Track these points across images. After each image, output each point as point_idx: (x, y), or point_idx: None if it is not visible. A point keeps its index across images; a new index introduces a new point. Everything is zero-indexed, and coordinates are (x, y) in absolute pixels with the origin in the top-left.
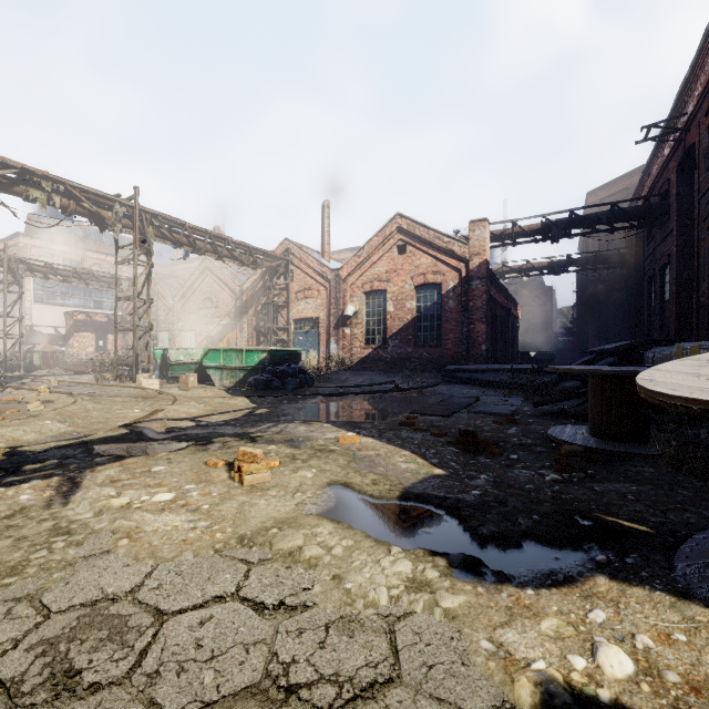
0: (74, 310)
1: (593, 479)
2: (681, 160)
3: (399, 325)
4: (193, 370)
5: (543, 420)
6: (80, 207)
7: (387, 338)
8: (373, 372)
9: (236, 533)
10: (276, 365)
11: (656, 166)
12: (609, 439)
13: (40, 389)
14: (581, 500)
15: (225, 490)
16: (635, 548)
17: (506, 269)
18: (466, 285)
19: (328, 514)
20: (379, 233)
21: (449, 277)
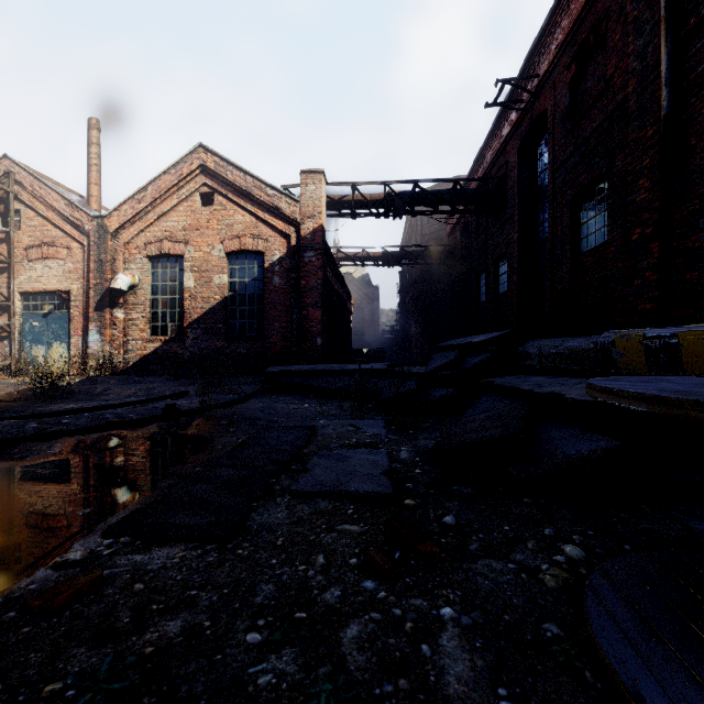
0: None
1: None
2: (525, 136)
3: (203, 307)
4: None
5: (471, 509)
6: None
7: (184, 326)
8: (160, 378)
9: None
10: None
11: (491, 151)
12: None
13: None
14: None
15: None
16: None
17: (342, 256)
18: (297, 256)
19: None
20: (172, 169)
21: (274, 244)
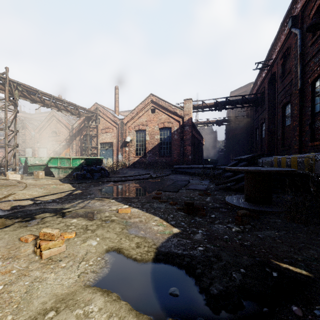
0: None
1: (255, 228)
2: (270, 78)
3: (152, 146)
4: (42, 169)
5: (220, 192)
6: None
7: (146, 152)
8: (139, 169)
9: None
10: (89, 166)
11: (259, 81)
12: (255, 203)
13: None
14: (255, 245)
15: (25, 265)
16: (316, 299)
17: (199, 122)
18: (182, 128)
19: (102, 282)
20: (142, 102)
21: (174, 124)
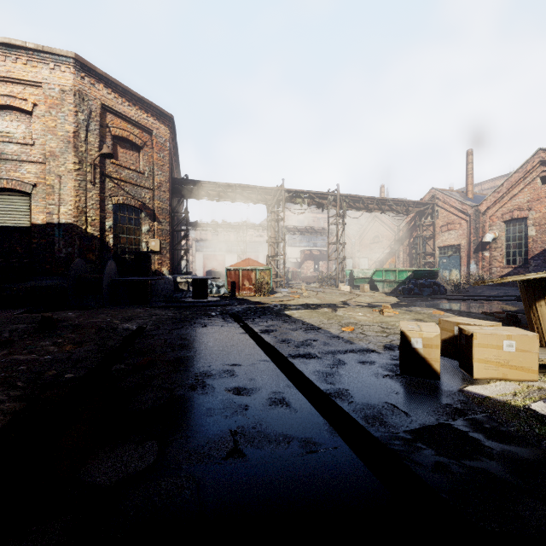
0: (304, 249)
1: None
2: None
3: (541, 247)
4: (366, 282)
5: None
6: (314, 202)
7: (527, 259)
8: (511, 288)
9: (379, 321)
10: (418, 279)
11: None
12: None
13: (302, 288)
14: None
15: (377, 315)
16: None
17: None
18: None
19: None
20: (519, 169)
21: None
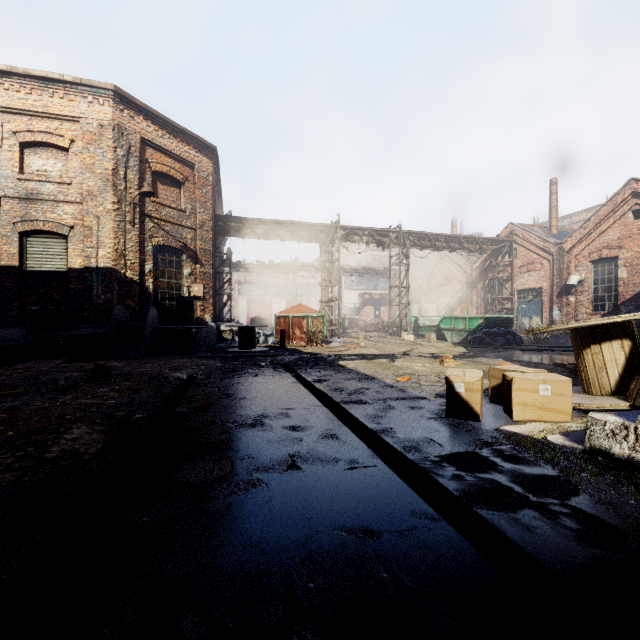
0: (363, 292)
1: None
2: None
3: (633, 290)
4: (433, 331)
5: None
6: (373, 240)
7: (618, 304)
8: None
9: (438, 371)
10: (490, 328)
11: None
12: None
13: (360, 337)
14: None
15: (437, 366)
16: None
17: None
18: None
19: None
20: (608, 202)
21: None
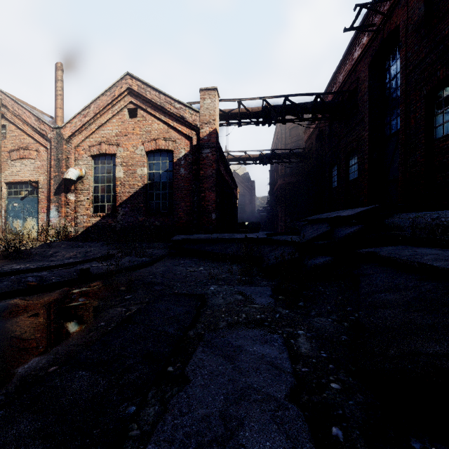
0: None
1: None
2: (376, 53)
3: (129, 192)
4: None
5: None
6: None
7: (116, 205)
8: (97, 243)
9: None
10: None
11: (343, 73)
12: None
13: None
14: None
15: None
16: None
17: (230, 157)
18: (197, 153)
19: None
20: (107, 92)
21: (180, 145)
